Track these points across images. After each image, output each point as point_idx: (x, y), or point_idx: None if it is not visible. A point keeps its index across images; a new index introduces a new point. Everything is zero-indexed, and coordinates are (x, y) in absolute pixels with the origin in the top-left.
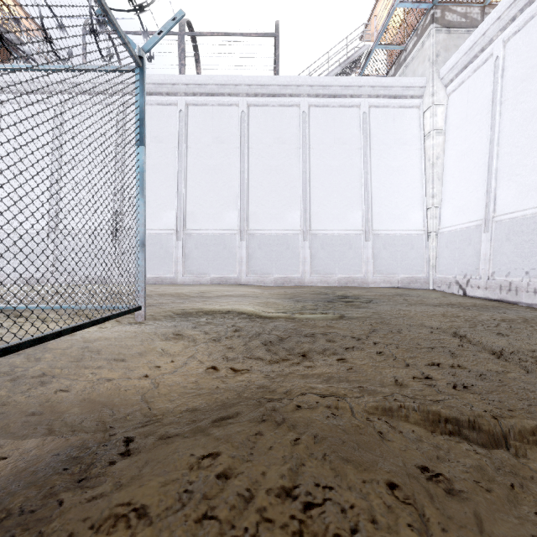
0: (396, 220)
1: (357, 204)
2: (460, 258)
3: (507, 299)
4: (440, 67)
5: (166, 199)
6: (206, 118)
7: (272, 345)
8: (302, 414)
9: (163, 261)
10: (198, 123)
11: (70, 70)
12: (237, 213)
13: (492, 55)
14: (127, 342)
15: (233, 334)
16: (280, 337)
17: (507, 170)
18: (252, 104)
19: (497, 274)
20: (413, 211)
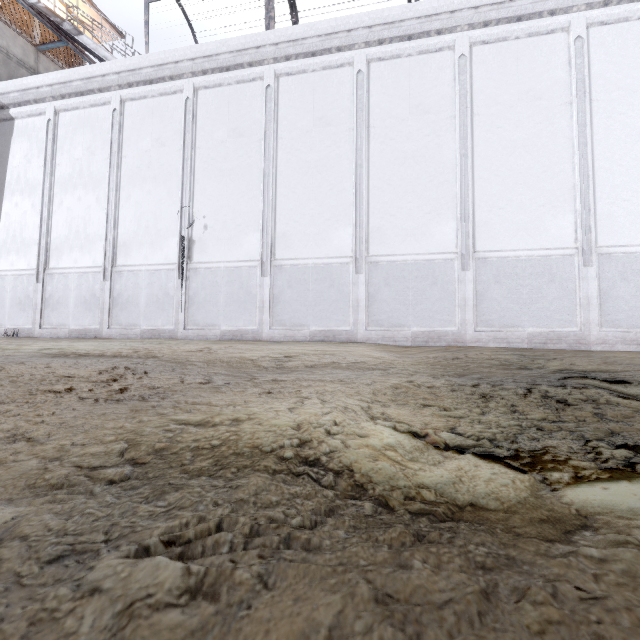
0: None
1: (563, 202)
2: None
3: None
4: None
5: (248, 216)
6: (305, 92)
7: None
8: None
9: (243, 306)
10: (293, 101)
11: None
12: (351, 231)
13: None
14: None
15: None
16: None
17: None
18: (374, 58)
19: None
20: None
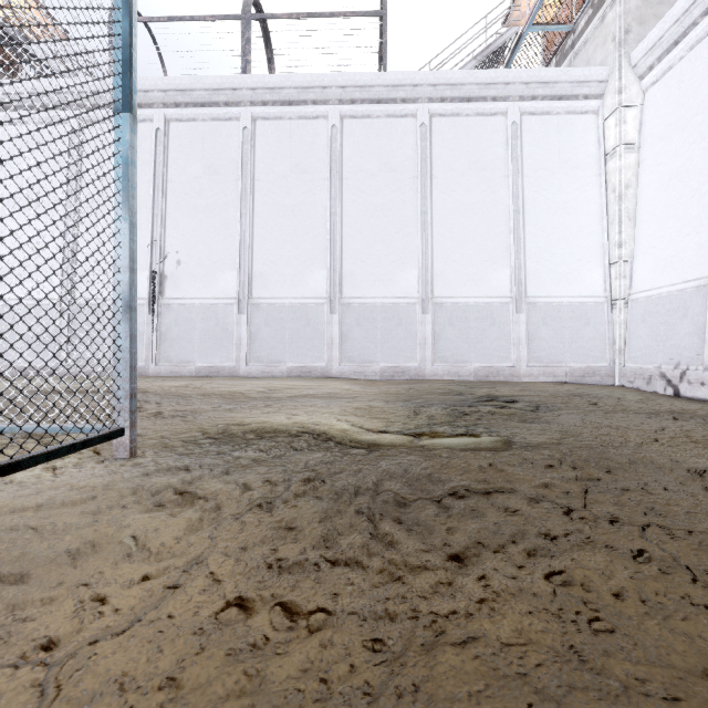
0: (562, 281)
1: (502, 258)
2: (667, 337)
3: None
4: (632, 49)
5: (224, 254)
6: (281, 138)
7: (383, 520)
8: None
9: (219, 343)
10: (270, 145)
11: None
12: (326, 274)
13: None
14: (59, 520)
15: (302, 491)
16: (400, 499)
17: None
18: (347, 115)
19: None
20: (588, 267)
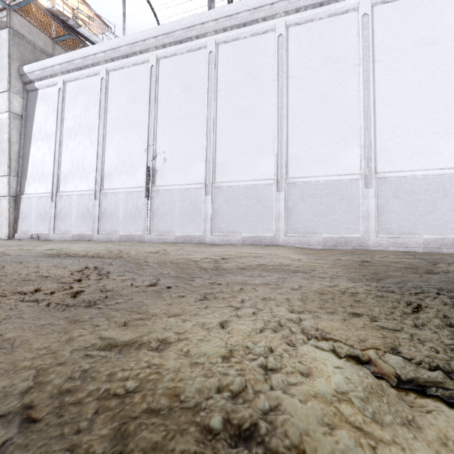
0: None
1: None
2: None
3: None
4: None
5: (195, 150)
6: (238, 54)
7: None
8: None
9: (191, 218)
10: (228, 62)
11: None
12: (274, 159)
13: None
14: None
15: None
16: None
17: None
18: (292, 24)
19: None
20: None
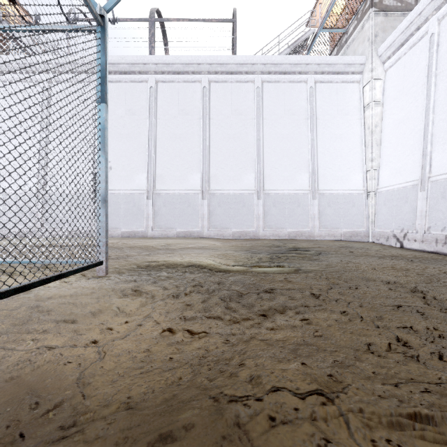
0: (339, 181)
1: (304, 167)
2: (397, 214)
3: (443, 252)
4: (379, 46)
5: (138, 163)
6: (173, 93)
7: (231, 302)
8: (280, 443)
9: (135, 217)
10: (166, 98)
11: (34, 31)
12: (200, 175)
13: (428, 33)
14: (82, 300)
15: (192, 290)
16: (239, 293)
17: (442, 135)
18: (212, 80)
19: (433, 229)
20: (354, 173)
